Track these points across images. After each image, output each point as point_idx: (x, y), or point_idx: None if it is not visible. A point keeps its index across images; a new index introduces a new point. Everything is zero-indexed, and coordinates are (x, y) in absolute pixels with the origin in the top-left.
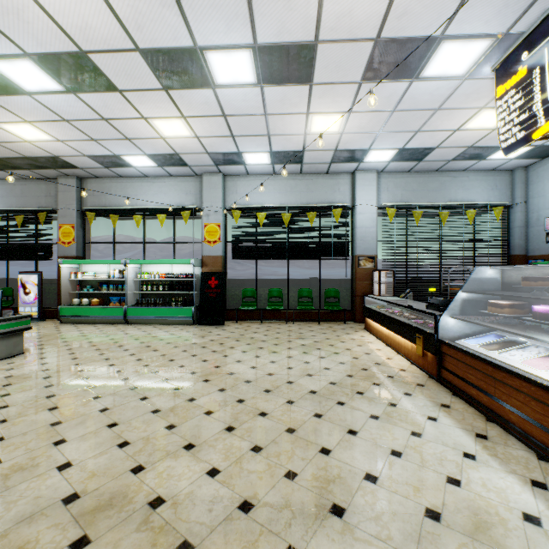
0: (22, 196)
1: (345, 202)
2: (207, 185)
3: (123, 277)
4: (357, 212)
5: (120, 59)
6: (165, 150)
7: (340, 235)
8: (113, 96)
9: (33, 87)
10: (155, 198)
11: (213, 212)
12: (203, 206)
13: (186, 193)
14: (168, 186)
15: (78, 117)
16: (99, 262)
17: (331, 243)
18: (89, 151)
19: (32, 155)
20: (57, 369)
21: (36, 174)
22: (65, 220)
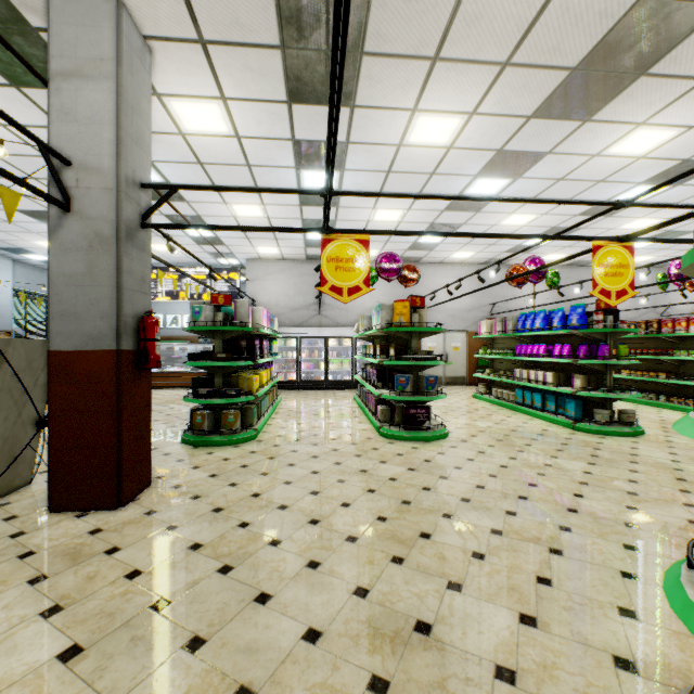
0: None
1: None
2: None
3: None
4: None
5: (34, 204)
6: None
7: None
8: None
9: None
10: None
11: None
12: None
13: None
14: None
15: None
16: None
17: None
18: None
19: None
20: None
21: None
22: None
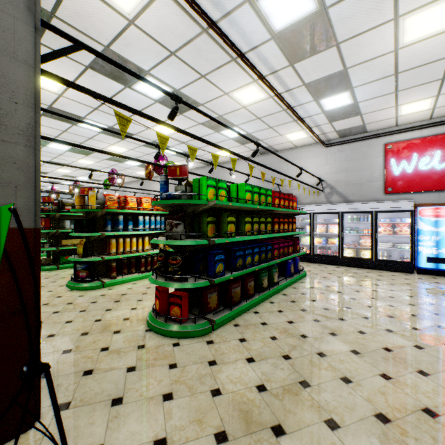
0: None
1: None
2: None
3: None
4: None
5: None
6: None
7: None
8: None
9: None
10: None
11: None
12: None
13: None
14: None
15: None
16: None
17: None
18: None
19: None
20: None
21: None
22: None
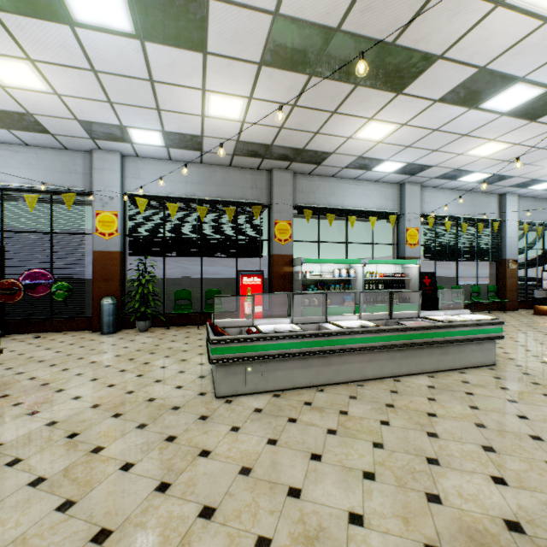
0: (224, 184)
1: (494, 216)
2: (408, 193)
3: (347, 276)
4: (507, 225)
5: None
6: (433, 162)
7: (494, 243)
8: (518, 123)
9: (491, 105)
10: (360, 200)
11: (413, 218)
12: (406, 212)
13: (386, 198)
14: (371, 190)
15: (452, 129)
16: (340, 261)
17: (489, 248)
18: (374, 153)
19: (311, 148)
20: (537, 354)
21: (256, 163)
22: (281, 216)
